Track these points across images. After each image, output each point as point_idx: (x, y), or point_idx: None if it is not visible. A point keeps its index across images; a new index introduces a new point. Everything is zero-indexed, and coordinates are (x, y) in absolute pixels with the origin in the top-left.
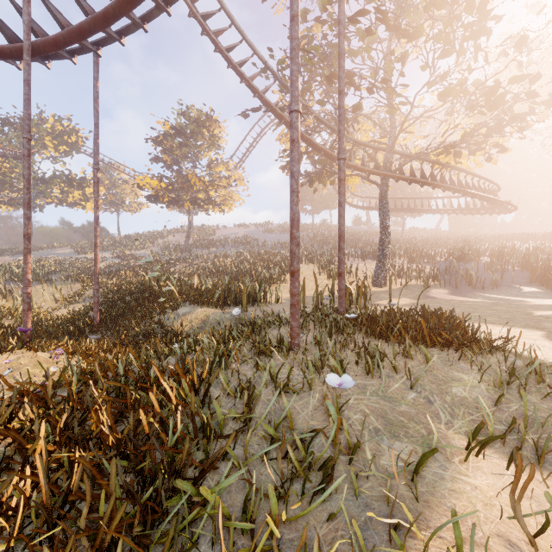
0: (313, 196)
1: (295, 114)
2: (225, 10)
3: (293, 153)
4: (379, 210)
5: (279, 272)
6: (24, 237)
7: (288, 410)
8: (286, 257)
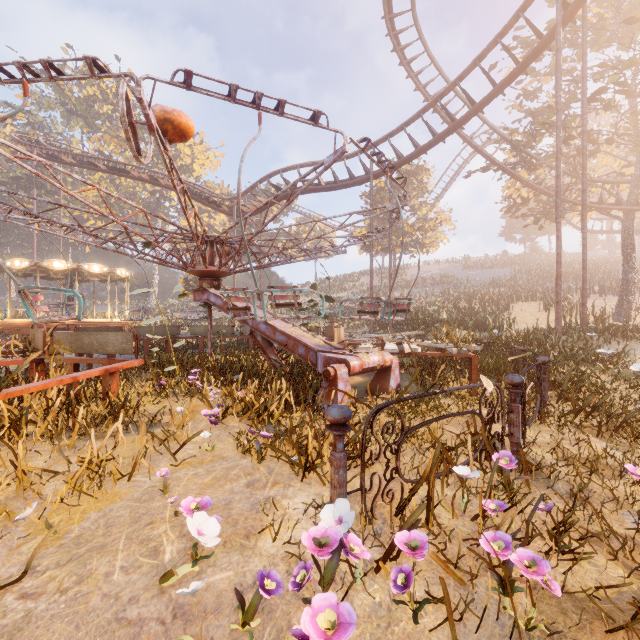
0: (525, 221)
1: (559, 224)
2: (460, 97)
3: (558, 243)
4: (622, 244)
5: (501, 309)
6: (371, 289)
7: (571, 342)
8: (503, 295)
